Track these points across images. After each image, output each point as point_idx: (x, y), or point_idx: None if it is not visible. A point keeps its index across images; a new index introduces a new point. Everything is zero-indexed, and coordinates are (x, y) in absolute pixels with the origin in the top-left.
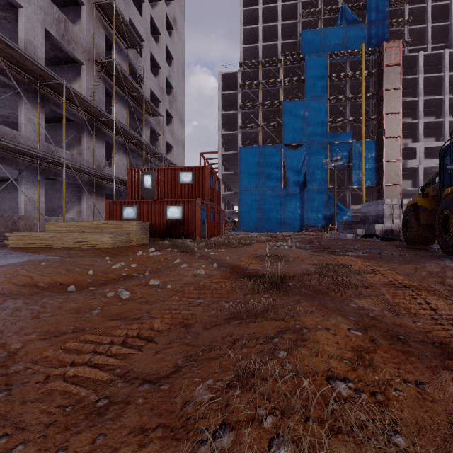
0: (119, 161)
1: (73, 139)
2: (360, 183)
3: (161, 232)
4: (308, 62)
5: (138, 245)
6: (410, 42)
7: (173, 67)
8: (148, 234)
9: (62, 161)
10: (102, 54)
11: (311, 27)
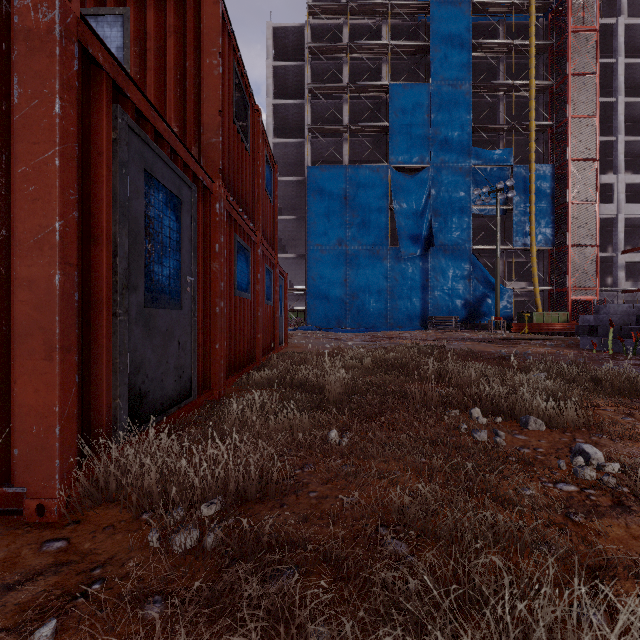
0: None
1: None
2: (527, 242)
3: None
4: (435, 14)
5: None
6: None
7: None
8: None
9: None
10: None
11: None
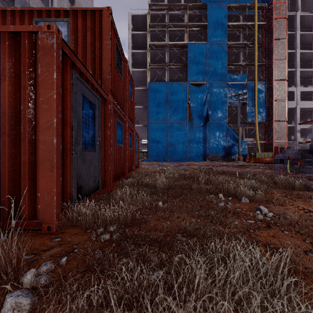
0: None
1: None
2: (253, 119)
3: None
4: (210, 10)
5: None
6: None
7: None
8: None
9: None
10: None
11: None
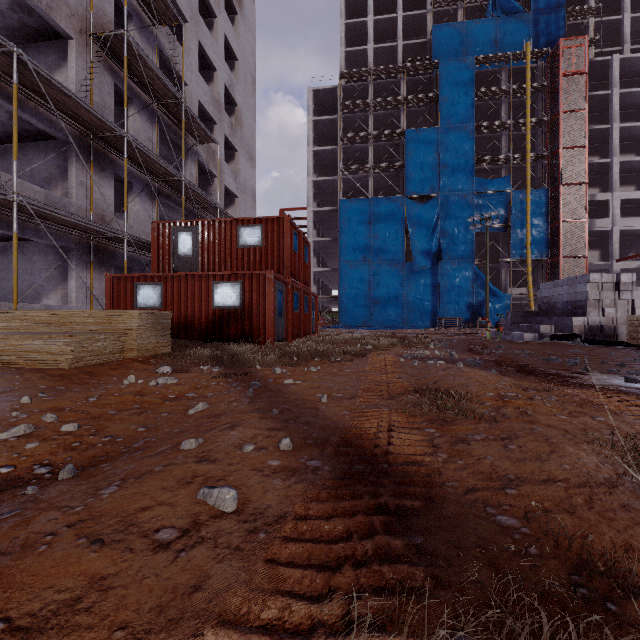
0: (142, 212)
1: (55, 169)
2: (523, 254)
3: (203, 331)
4: (444, 71)
5: (143, 359)
6: (596, 43)
7: (237, 72)
8: (169, 336)
9: (11, 197)
10: (108, 26)
11: (447, 22)
